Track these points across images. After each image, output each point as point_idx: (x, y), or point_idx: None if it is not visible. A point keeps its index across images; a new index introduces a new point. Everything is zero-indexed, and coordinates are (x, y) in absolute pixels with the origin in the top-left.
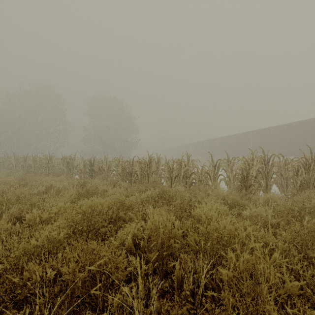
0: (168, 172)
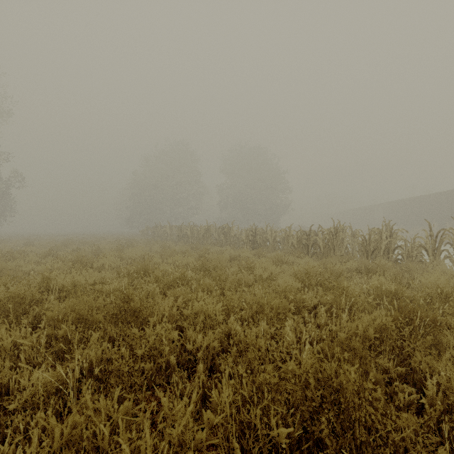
0: (362, 244)
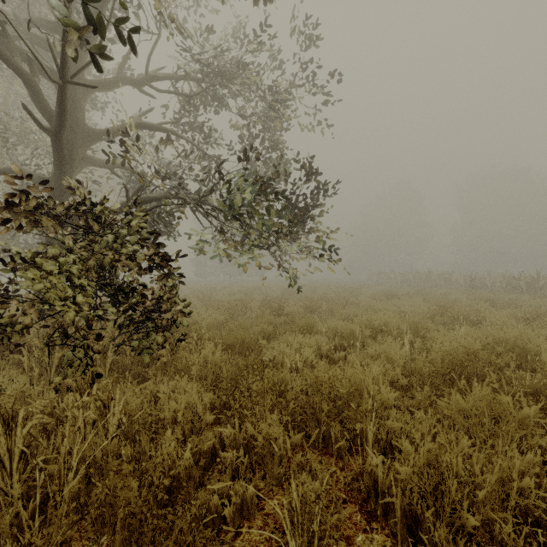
0: None
